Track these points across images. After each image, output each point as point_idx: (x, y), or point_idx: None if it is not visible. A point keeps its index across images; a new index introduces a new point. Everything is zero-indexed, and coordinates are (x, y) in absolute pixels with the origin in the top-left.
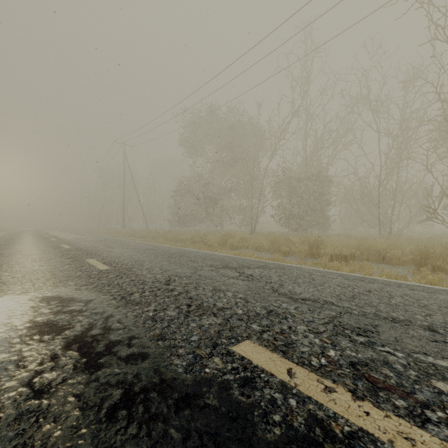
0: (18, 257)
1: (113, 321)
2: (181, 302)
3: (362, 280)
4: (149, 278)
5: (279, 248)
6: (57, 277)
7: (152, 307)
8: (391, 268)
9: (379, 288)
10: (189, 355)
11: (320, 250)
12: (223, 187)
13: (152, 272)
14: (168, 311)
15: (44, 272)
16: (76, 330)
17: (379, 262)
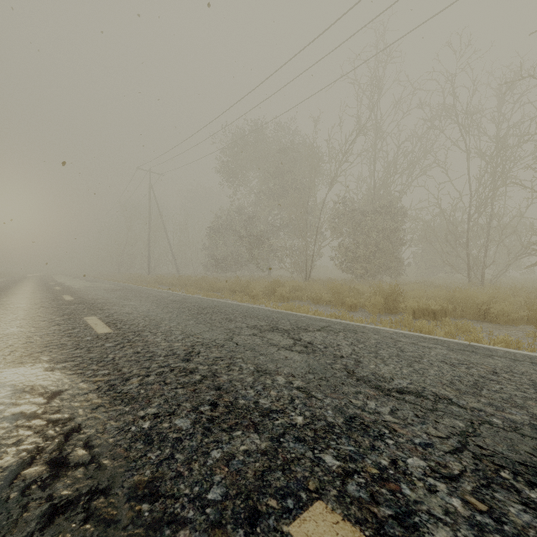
0: None
1: (76, 443)
2: (202, 398)
3: (473, 351)
4: (162, 349)
5: (343, 300)
6: (31, 346)
7: (153, 409)
8: (499, 329)
9: (506, 367)
10: None
11: (398, 303)
12: (270, 223)
13: (169, 338)
14: (177, 419)
15: (17, 338)
16: (1, 465)
17: (479, 320)
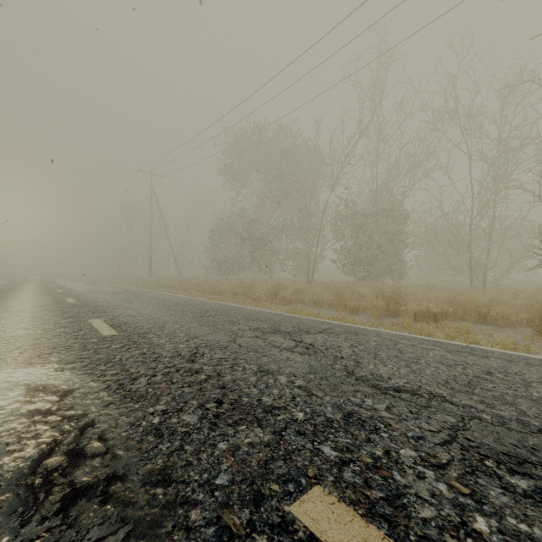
0: (2, 315)
1: (91, 436)
2: (208, 396)
3: (470, 352)
4: (167, 351)
5: (345, 302)
6: (39, 348)
7: (162, 406)
8: (498, 331)
9: (501, 368)
10: (208, 530)
11: (399, 306)
12: (273, 225)
13: (173, 340)
14: (184, 415)
15: (24, 340)
16: (23, 455)
17: (479, 323)
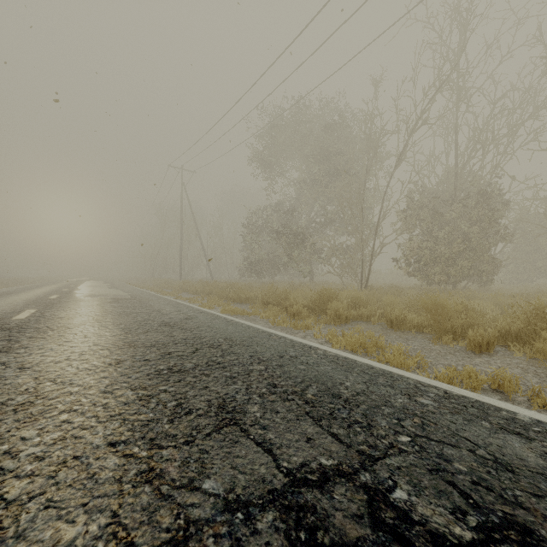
0: None
1: None
2: None
3: None
4: None
5: (453, 327)
6: None
7: None
8: None
9: None
10: None
11: None
12: (313, 219)
13: None
14: None
15: None
16: None
17: None
